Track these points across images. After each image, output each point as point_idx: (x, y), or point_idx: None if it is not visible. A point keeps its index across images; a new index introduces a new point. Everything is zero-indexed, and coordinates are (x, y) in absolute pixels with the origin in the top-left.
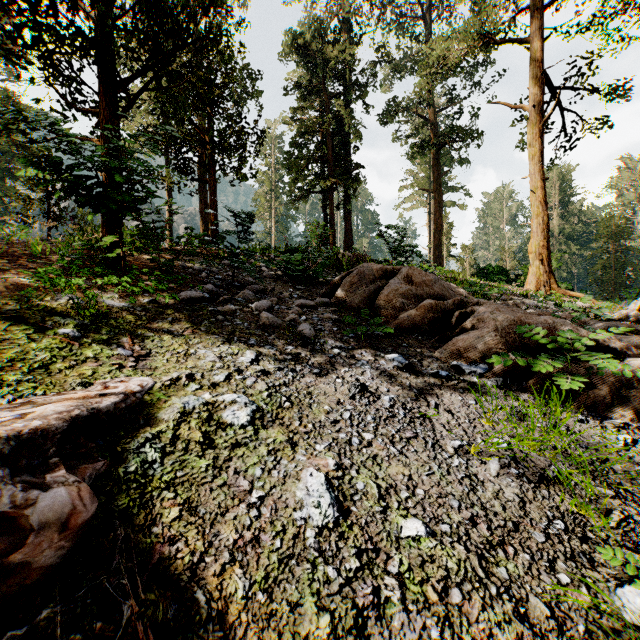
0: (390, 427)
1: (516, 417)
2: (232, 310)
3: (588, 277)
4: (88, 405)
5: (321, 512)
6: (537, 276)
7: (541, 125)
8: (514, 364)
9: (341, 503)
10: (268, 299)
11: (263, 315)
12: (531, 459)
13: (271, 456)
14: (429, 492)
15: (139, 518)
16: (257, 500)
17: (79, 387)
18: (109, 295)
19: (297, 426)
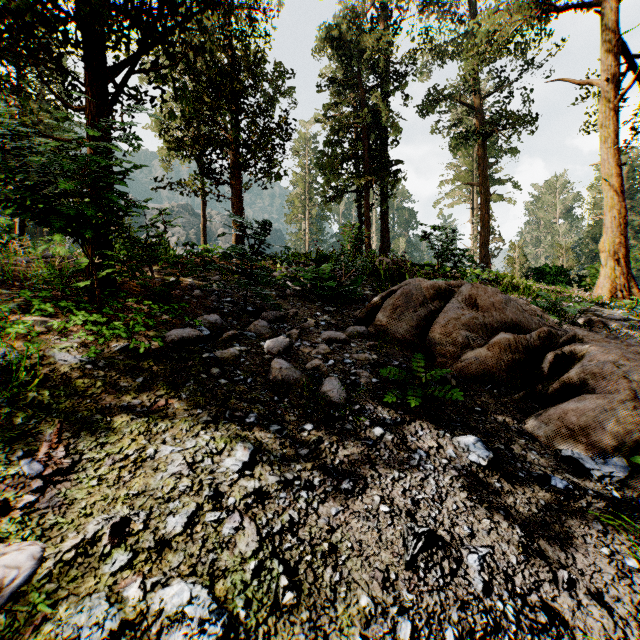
0: None
1: None
2: (234, 355)
3: None
4: None
5: None
6: (611, 279)
7: (616, 101)
8: None
9: None
10: (287, 330)
11: (274, 365)
12: None
13: None
14: None
15: None
16: None
17: None
18: (67, 343)
19: None
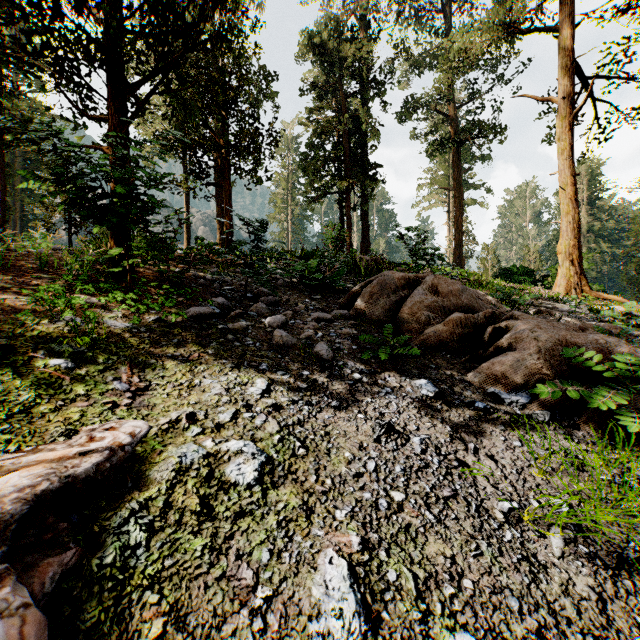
0: (423, 482)
1: (573, 466)
2: (243, 327)
3: (619, 276)
4: (62, 472)
5: (344, 625)
6: (567, 278)
7: (571, 118)
8: (563, 394)
9: (369, 607)
10: (282, 312)
11: (276, 333)
12: (601, 530)
13: (281, 530)
14: (479, 584)
15: (110, 638)
16: (263, 601)
17: (61, 438)
18: (112, 314)
19: (313, 483)
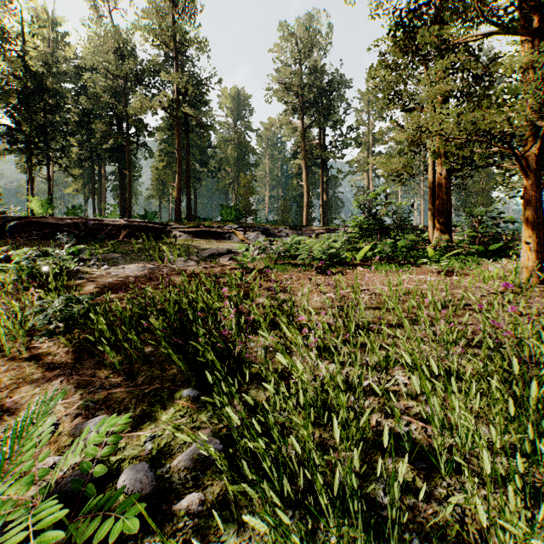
0: None
1: None
2: None
3: None
4: None
5: None
6: None
7: None
8: None
9: None
10: None
11: None
12: None
13: None
14: None
15: None
16: None
17: None
18: None
19: None
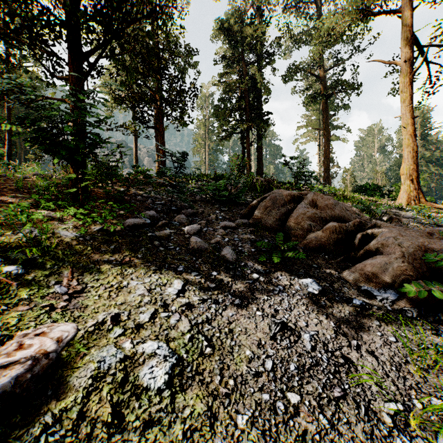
0: (315, 381)
1: None
2: (167, 235)
3: None
4: None
5: None
6: (408, 192)
7: (411, 76)
8: (427, 293)
9: None
10: (198, 221)
11: (192, 240)
12: None
13: (186, 440)
14: None
15: None
16: None
17: None
18: (65, 225)
19: (217, 384)
